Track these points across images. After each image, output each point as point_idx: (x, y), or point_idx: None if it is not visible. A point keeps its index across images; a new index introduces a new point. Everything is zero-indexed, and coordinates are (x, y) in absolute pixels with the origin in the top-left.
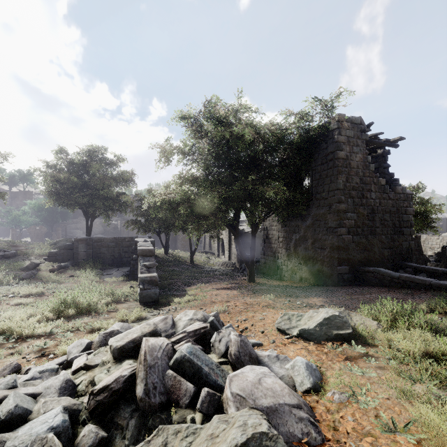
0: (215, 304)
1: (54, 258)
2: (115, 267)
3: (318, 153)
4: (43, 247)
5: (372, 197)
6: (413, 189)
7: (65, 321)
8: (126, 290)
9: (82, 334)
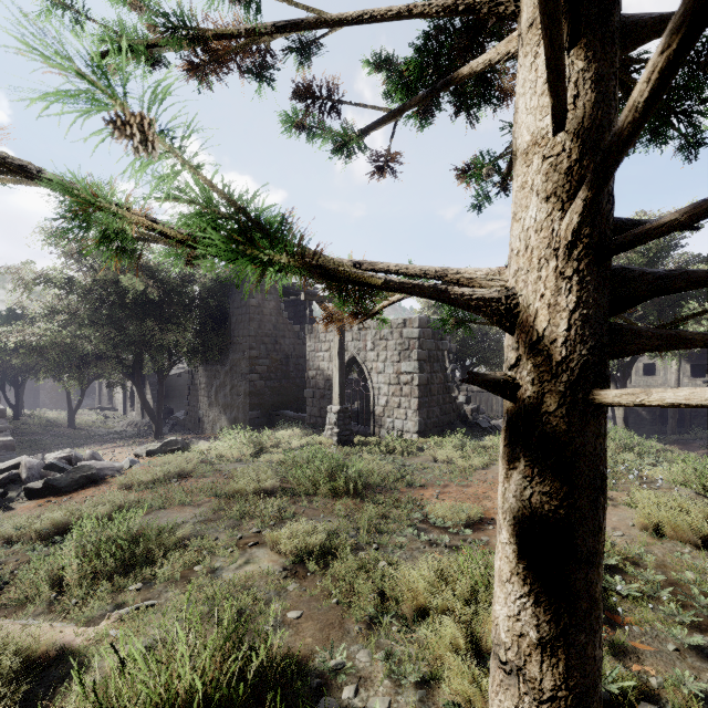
0: None
1: None
2: None
3: (235, 295)
4: None
5: (286, 343)
6: None
7: None
8: None
9: None
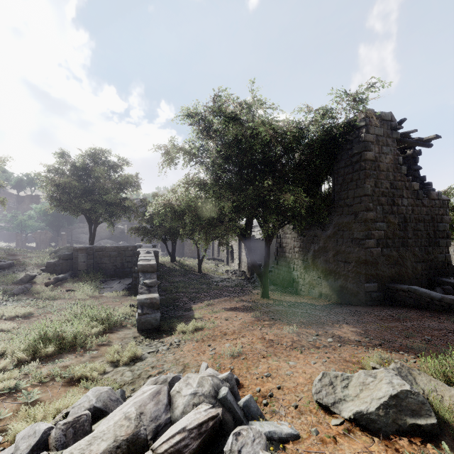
0: (226, 337)
1: (52, 269)
2: (117, 278)
3: (341, 154)
4: (42, 256)
5: (404, 204)
6: (444, 194)
7: (41, 364)
8: (125, 310)
9: (56, 387)
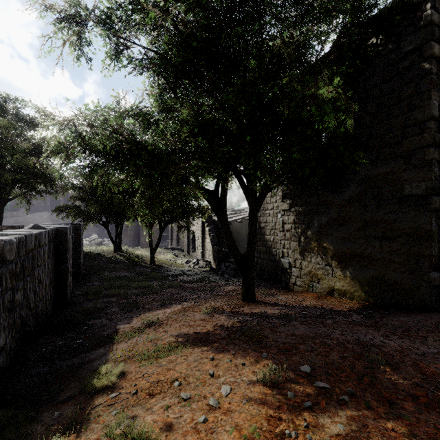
0: None
1: None
2: None
3: (375, 63)
4: None
5: None
6: None
7: None
8: None
9: None
